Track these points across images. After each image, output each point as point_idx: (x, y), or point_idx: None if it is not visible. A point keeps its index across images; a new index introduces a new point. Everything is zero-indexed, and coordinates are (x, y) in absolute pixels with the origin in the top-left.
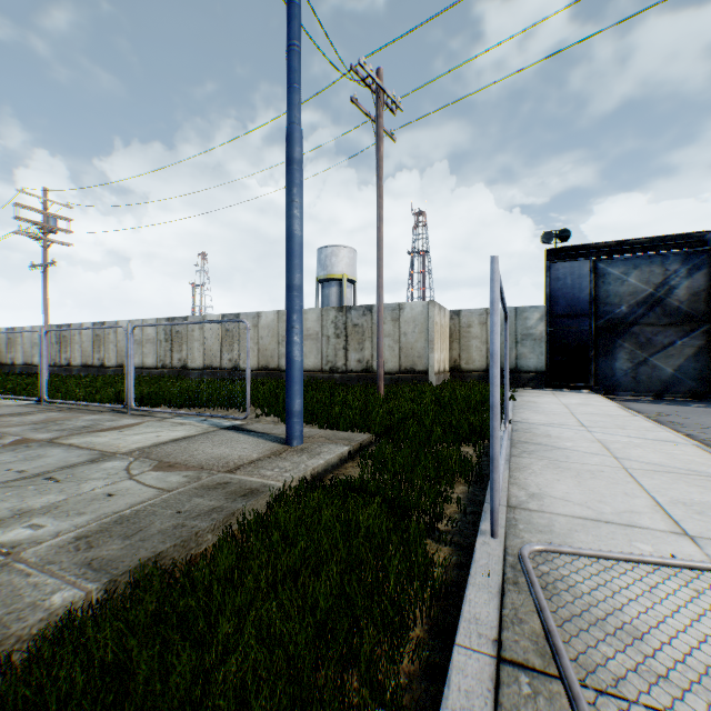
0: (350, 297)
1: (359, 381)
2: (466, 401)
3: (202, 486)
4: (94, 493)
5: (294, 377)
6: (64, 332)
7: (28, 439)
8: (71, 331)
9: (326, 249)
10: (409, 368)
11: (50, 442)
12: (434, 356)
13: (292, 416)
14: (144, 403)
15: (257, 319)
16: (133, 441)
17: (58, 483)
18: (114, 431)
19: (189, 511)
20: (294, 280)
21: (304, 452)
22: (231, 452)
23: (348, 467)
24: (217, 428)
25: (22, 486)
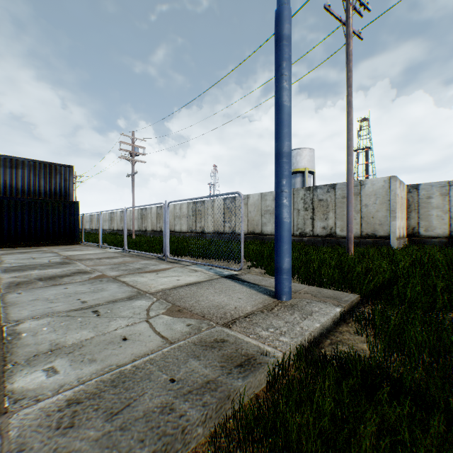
0: (310, 183)
1: (323, 243)
2: (447, 265)
3: (200, 340)
4: (114, 334)
5: (283, 237)
6: (143, 212)
7: (104, 275)
8: (146, 211)
9: (292, 151)
10: (369, 233)
11: (113, 279)
12: (395, 223)
13: (281, 272)
14: (176, 254)
15: (246, 199)
16: (161, 282)
17: (97, 317)
18: (153, 273)
19: (182, 380)
20: (283, 148)
21: (295, 310)
22: (228, 301)
23: (343, 331)
24: (219, 276)
25: (75, 316)
